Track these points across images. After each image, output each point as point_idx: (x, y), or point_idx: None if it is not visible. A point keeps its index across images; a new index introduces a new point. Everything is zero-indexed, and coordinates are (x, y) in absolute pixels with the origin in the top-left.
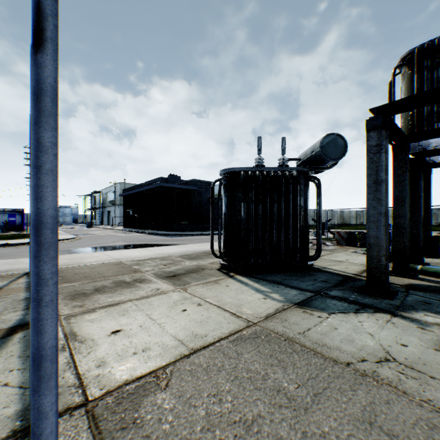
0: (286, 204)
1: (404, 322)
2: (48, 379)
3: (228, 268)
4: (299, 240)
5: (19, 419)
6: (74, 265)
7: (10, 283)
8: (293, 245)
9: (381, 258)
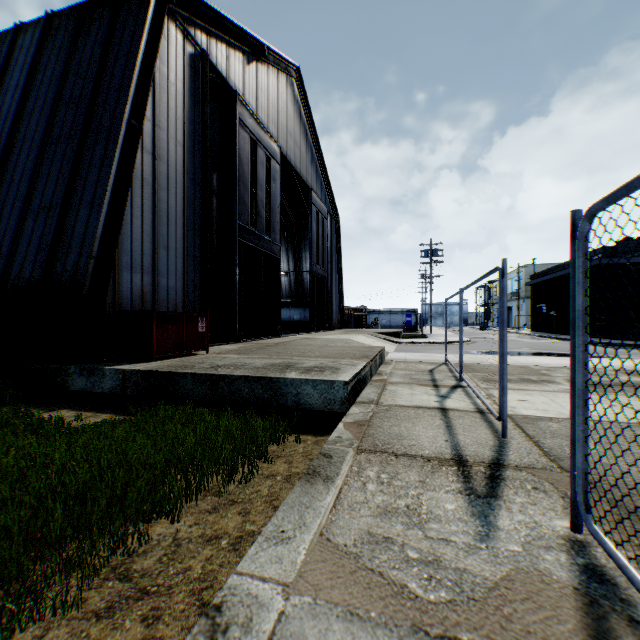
0: None
1: None
2: (505, 360)
3: None
4: None
5: (475, 409)
6: (478, 362)
7: (437, 367)
8: None
9: None
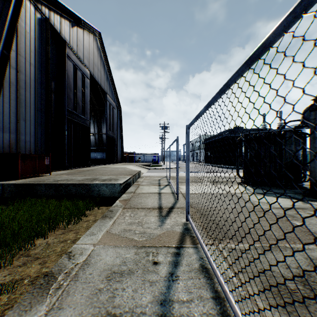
0: (279, 149)
1: (299, 202)
2: (178, 172)
3: (244, 182)
4: (289, 170)
5: (171, 192)
6: (179, 176)
7: (162, 178)
8: (285, 173)
9: (315, 178)
